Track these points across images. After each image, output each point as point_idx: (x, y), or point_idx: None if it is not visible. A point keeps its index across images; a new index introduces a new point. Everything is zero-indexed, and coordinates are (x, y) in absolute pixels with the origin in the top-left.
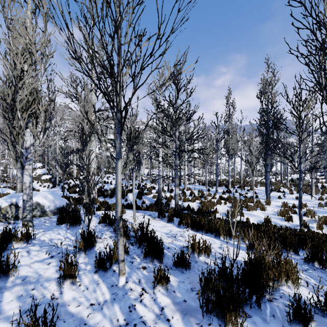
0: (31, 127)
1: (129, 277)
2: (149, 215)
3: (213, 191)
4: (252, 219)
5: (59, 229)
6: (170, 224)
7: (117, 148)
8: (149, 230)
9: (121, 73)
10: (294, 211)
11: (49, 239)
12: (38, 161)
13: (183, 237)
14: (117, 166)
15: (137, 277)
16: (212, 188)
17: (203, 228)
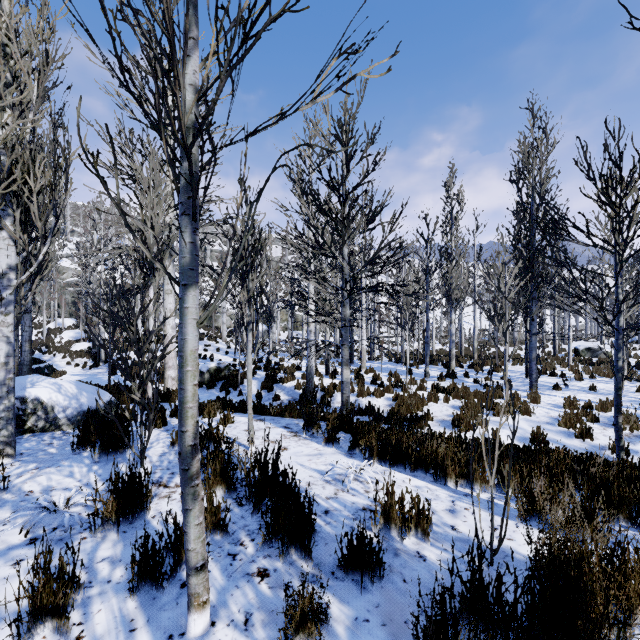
0: (12, 228)
1: (219, 605)
2: (286, 427)
3: (420, 374)
4: (504, 435)
5: (74, 463)
6: (331, 449)
7: (184, 257)
8: (283, 463)
9: (195, 50)
10: (592, 417)
11: (43, 489)
12: (67, 314)
13: (362, 483)
14: (184, 305)
15: (241, 604)
16: (416, 369)
17: (405, 458)
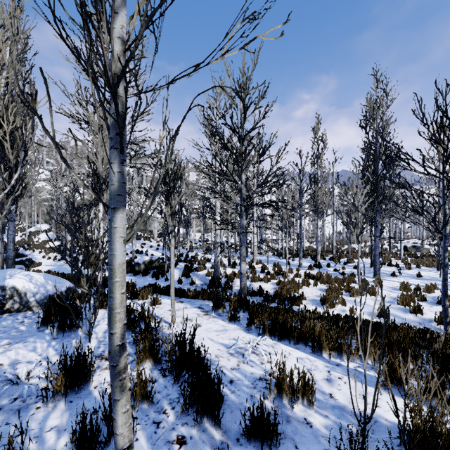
0: None
1: None
2: (200, 307)
3: (295, 265)
4: (358, 311)
5: (38, 339)
6: (233, 325)
7: (113, 185)
8: (197, 338)
9: (123, 8)
10: (421, 297)
11: (11, 362)
12: (43, 221)
13: (258, 356)
14: (113, 226)
15: None
16: (292, 261)
17: (290, 334)
